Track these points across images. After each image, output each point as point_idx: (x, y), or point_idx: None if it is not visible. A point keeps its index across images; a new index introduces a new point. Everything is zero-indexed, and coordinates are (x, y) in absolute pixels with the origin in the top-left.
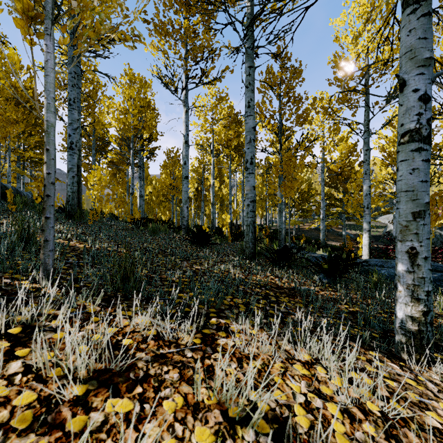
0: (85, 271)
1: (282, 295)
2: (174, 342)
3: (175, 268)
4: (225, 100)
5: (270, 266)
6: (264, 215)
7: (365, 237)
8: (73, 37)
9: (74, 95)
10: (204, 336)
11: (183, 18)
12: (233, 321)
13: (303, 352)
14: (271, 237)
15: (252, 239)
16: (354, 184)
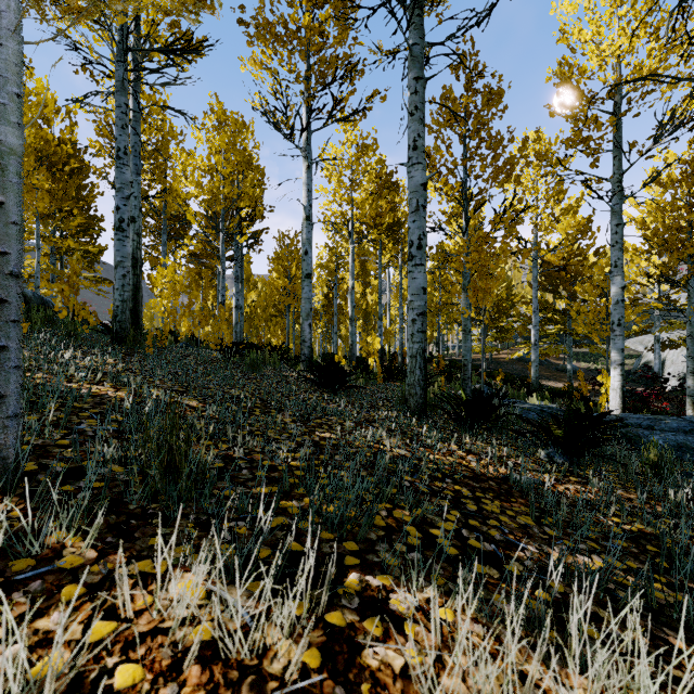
0: (100, 451)
1: (486, 496)
2: (253, 670)
3: (282, 437)
4: (372, 149)
5: (454, 430)
6: (434, 337)
7: (614, 376)
8: (123, 45)
9: (125, 143)
10: (330, 639)
11: (303, 13)
12: (397, 580)
13: (579, 690)
14: (448, 374)
15: (420, 380)
16: (588, 285)
